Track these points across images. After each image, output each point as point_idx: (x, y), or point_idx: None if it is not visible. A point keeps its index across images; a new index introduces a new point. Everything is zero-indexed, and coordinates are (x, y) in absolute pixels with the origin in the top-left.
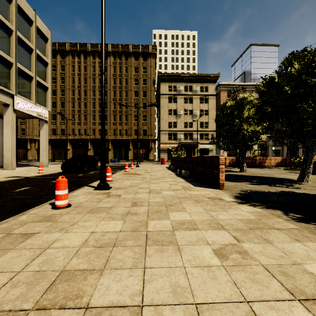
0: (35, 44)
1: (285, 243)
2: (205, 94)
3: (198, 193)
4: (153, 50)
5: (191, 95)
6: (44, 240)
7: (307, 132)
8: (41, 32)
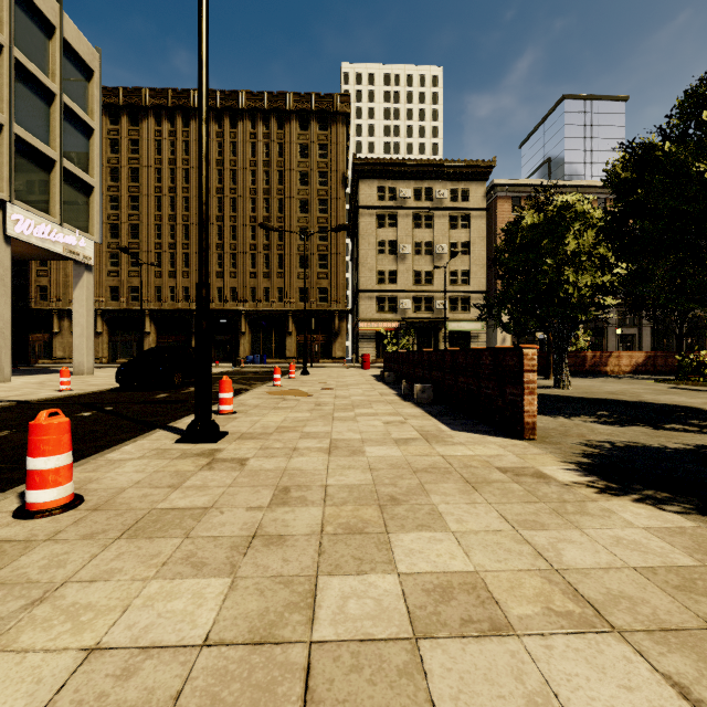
0: (61, 81)
1: None
2: (462, 206)
3: (469, 454)
4: (342, 105)
5: (430, 209)
6: None
7: None
8: (75, 54)
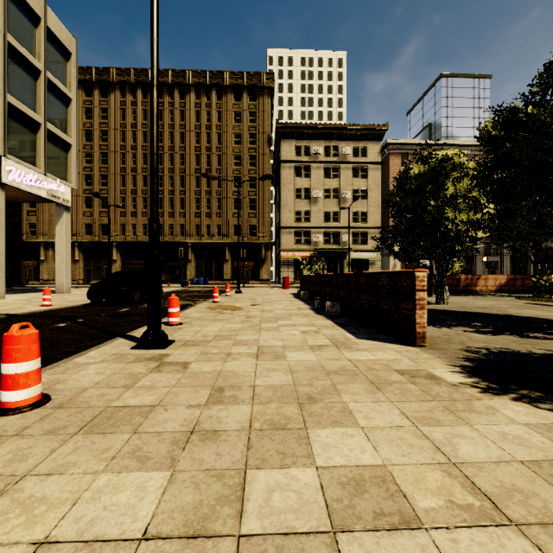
0: (45, 61)
1: None
2: (362, 160)
3: (372, 358)
4: (267, 81)
5: (336, 163)
6: None
7: None
8: (57, 40)
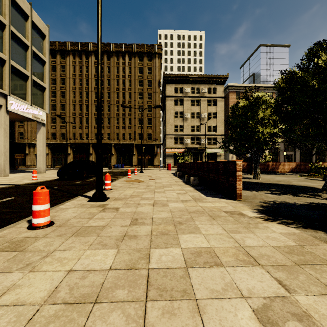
0: (31, 40)
1: None
2: (213, 96)
3: (212, 206)
4: (158, 49)
5: (198, 97)
6: None
7: None
8: (37, 28)
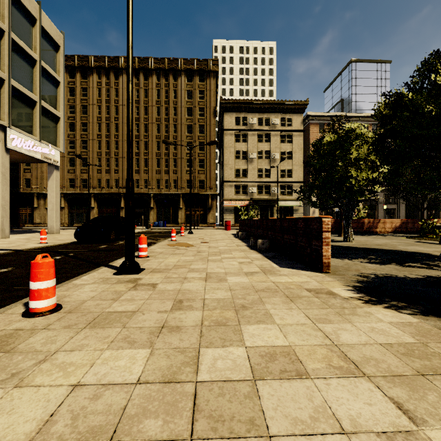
0: (40, 52)
1: None
2: (288, 129)
3: (289, 281)
4: (213, 66)
5: (268, 131)
6: None
7: None
8: (49, 36)
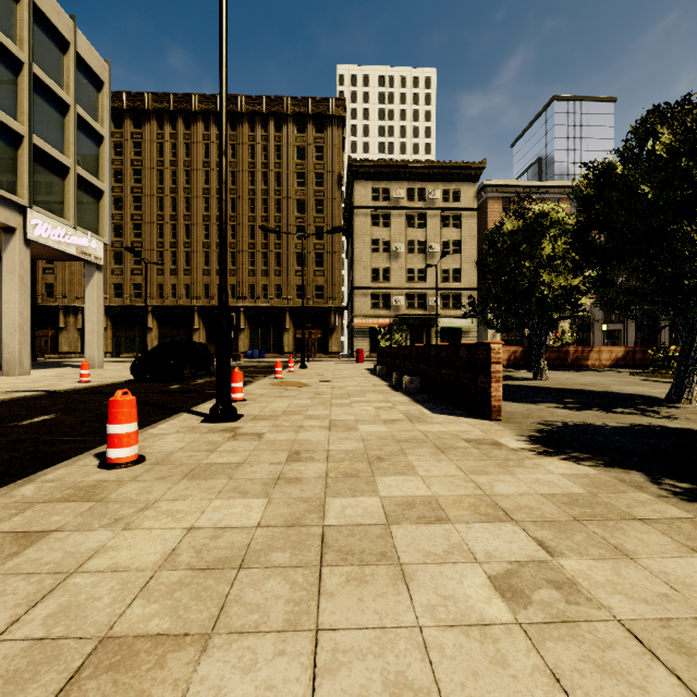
0: (75, 93)
1: (668, 559)
2: (454, 206)
3: (443, 430)
4: (338, 108)
5: (422, 209)
6: (69, 551)
7: (691, 289)
8: (87, 67)
